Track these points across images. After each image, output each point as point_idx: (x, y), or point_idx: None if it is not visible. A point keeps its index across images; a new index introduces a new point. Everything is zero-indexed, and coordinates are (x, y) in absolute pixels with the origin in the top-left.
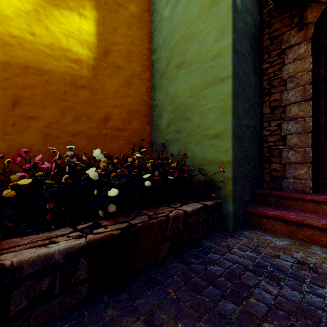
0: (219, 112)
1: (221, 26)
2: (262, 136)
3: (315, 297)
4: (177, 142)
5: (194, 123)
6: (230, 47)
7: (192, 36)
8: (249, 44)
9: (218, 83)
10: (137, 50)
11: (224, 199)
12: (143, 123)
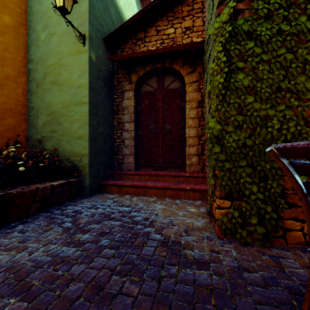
0: (81, 123)
1: (82, 69)
2: (114, 138)
3: (109, 209)
4: (52, 139)
5: (65, 127)
6: (87, 85)
7: (64, 66)
8: (103, 83)
9: (81, 104)
10: (12, 57)
11: (84, 177)
12: (19, 121)
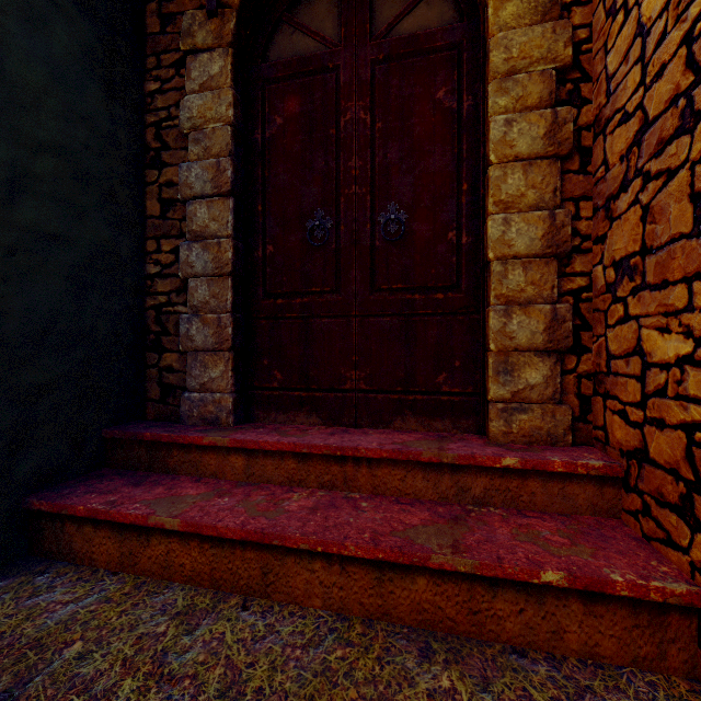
0: None
1: None
2: (145, 276)
3: None
4: None
5: None
6: None
7: None
8: None
9: None
10: None
11: None
12: None
